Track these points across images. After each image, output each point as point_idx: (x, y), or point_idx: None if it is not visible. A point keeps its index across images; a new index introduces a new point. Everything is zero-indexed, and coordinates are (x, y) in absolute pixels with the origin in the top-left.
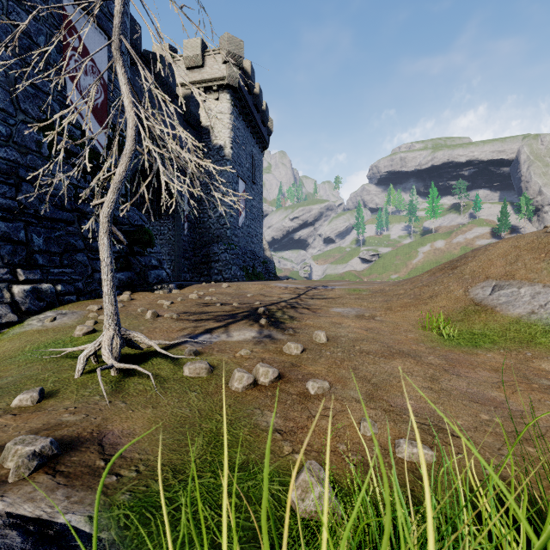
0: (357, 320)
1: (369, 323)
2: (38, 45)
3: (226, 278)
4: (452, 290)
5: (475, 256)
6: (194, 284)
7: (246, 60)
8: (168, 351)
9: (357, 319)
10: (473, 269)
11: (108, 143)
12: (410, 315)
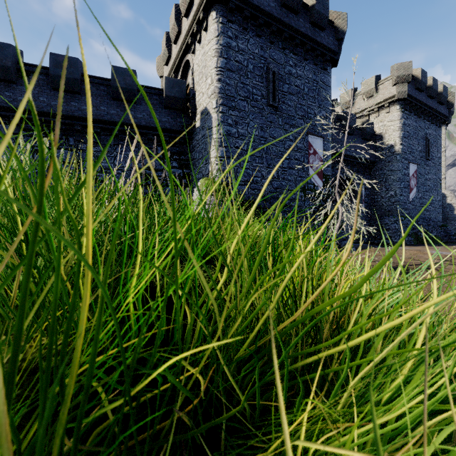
0: None
1: None
2: (301, 161)
3: (395, 242)
4: None
5: None
6: (366, 248)
7: (416, 69)
8: None
9: None
10: None
11: (323, 185)
12: None
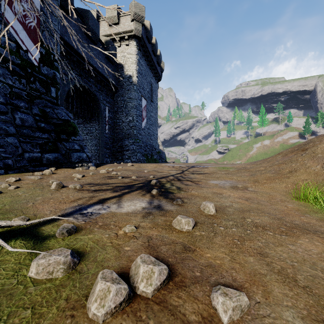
0: (233, 191)
1: (245, 193)
2: None
3: (133, 161)
4: (309, 166)
5: (322, 140)
6: (108, 164)
7: (146, 20)
8: (42, 227)
9: (233, 189)
10: (323, 149)
11: (41, 58)
12: (277, 187)
